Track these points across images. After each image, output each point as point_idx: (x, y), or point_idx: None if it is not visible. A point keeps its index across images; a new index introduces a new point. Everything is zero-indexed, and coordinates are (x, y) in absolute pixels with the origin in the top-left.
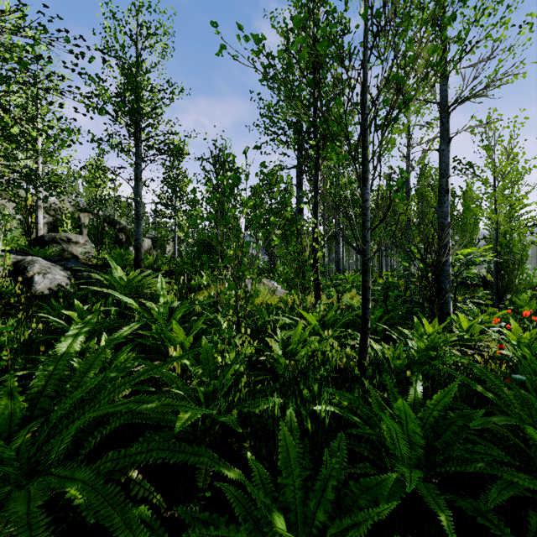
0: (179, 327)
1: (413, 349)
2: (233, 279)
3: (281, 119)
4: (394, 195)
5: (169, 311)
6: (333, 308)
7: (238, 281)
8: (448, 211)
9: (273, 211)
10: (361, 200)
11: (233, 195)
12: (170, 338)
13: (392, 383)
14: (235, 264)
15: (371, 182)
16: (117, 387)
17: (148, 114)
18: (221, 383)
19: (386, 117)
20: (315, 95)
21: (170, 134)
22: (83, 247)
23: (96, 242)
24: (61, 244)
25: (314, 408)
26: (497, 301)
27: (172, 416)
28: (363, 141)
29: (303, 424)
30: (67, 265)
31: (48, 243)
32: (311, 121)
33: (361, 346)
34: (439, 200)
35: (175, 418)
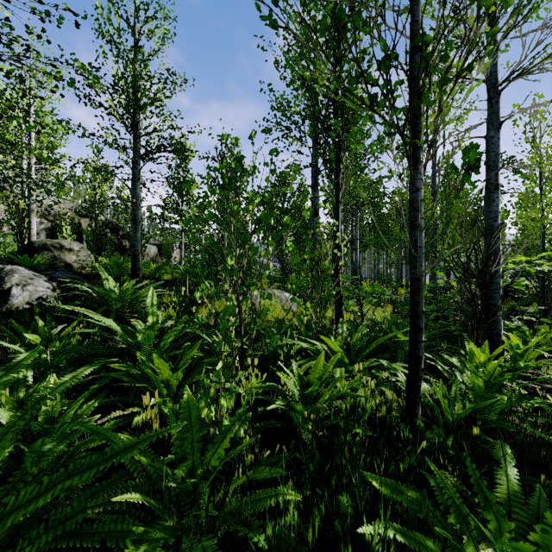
0: (161, 362)
1: (467, 386)
2: (236, 296)
3: (294, 112)
4: (463, 179)
5: (159, 333)
6: (359, 329)
7: (242, 298)
8: (498, 210)
9: (286, 210)
10: (408, 191)
11: (235, 189)
12: (151, 376)
13: (476, 470)
14: (238, 277)
15: (424, 164)
16: (5, 511)
17: (145, 106)
18: (209, 463)
19: (446, 72)
20: (336, 74)
21: (171, 129)
22: (76, 255)
23: (94, 249)
24: (53, 251)
25: (358, 531)
26: (544, 316)
27: (129, 522)
28: (413, 107)
29: (338, 551)
30: (54, 275)
31: (38, 250)
32: (331, 105)
33: (410, 394)
34: (486, 197)
35: (135, 523)
